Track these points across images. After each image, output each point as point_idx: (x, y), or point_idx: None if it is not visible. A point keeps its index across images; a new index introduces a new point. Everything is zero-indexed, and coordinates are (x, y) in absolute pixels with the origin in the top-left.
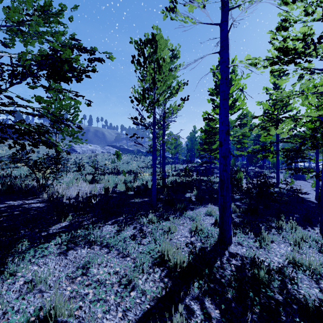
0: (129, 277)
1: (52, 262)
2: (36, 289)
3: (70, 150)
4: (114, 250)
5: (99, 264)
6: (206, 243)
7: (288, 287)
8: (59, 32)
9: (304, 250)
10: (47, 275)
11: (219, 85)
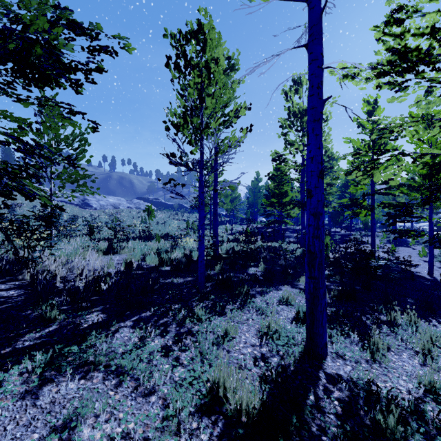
0: None
1: (4, 417)
2: None
3: (83, 204)
4: (129, 379)
5: (97, 414)
6: (286, 356)
7: None
8: None
9: (440, 363)
10: None
11: (294, 113)
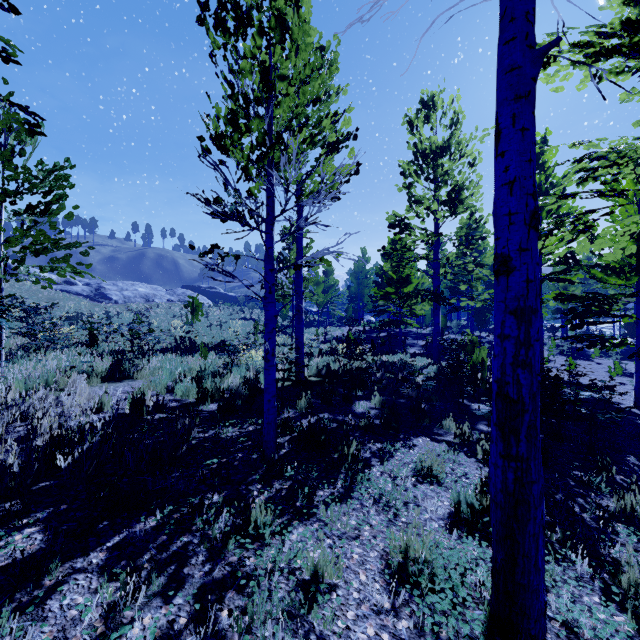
0: None
1: None
2: None
3: (96, 295)
4: None
5: None
6: None
7: None
8: None
9: None
10: None
11: (423, 152)
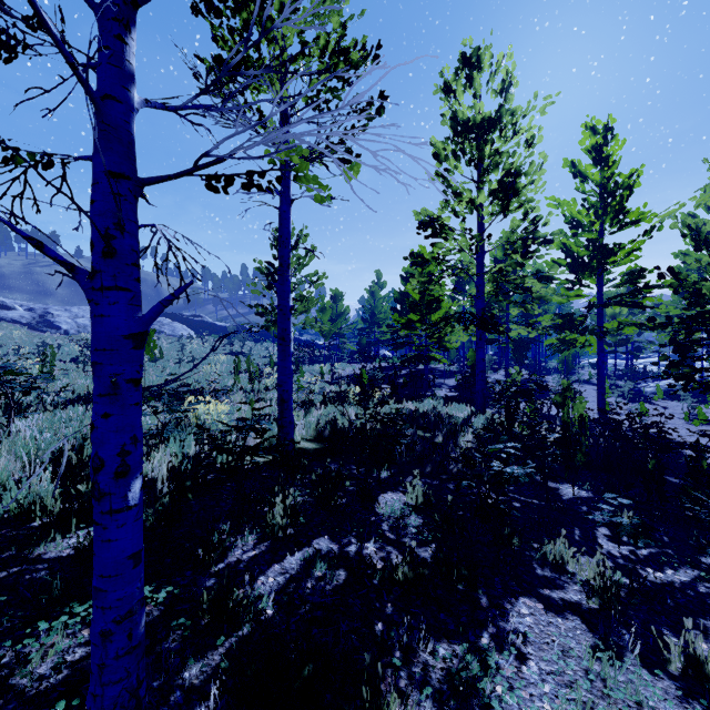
0: None
1: None
2: None
3: (39, 323)
4: None
5: None
6: None
7: None
8: None
9: None
10: None
11: (465, 124)
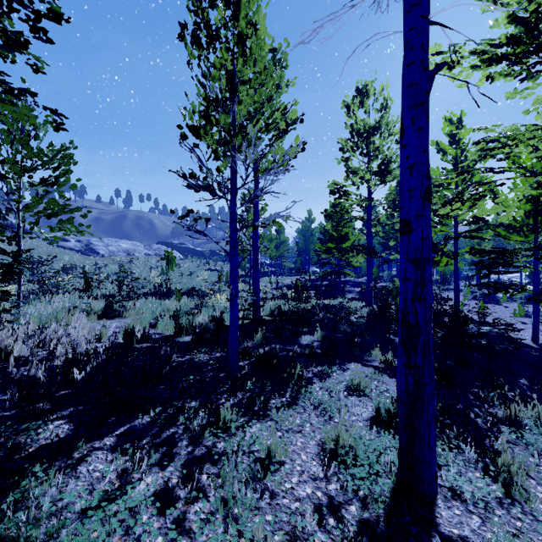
0: None
1: None
2: None
3: (87, 250)
4: None
5: None
6: (370, 499)
7: None
8: None
9: None
10: None
11: (358, 131)
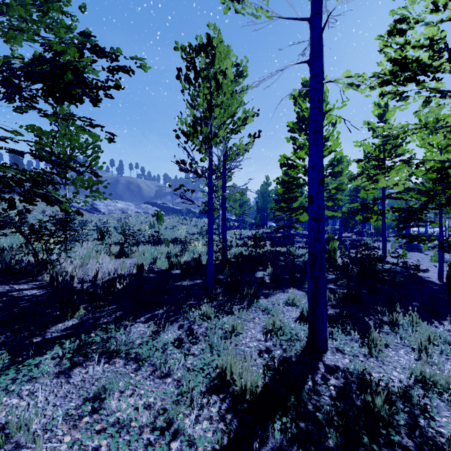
0: (170, 415)
1: (44, 390)
2: (10, 443)
3: (91, 209)
4: (147, 365)
5: (122, 391)
6: (289, 349)
7: (420, 423)
8: (60, 22)
9: (434, 358)
10: (33, 415)
11: (302, 117)
